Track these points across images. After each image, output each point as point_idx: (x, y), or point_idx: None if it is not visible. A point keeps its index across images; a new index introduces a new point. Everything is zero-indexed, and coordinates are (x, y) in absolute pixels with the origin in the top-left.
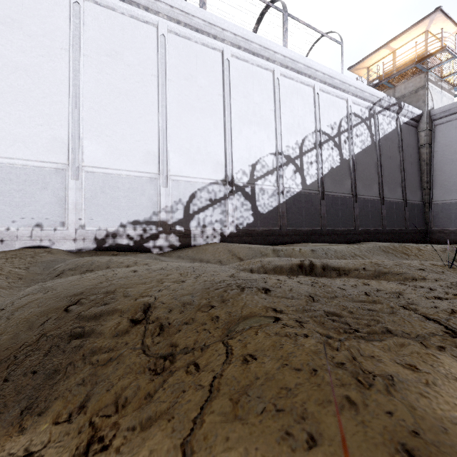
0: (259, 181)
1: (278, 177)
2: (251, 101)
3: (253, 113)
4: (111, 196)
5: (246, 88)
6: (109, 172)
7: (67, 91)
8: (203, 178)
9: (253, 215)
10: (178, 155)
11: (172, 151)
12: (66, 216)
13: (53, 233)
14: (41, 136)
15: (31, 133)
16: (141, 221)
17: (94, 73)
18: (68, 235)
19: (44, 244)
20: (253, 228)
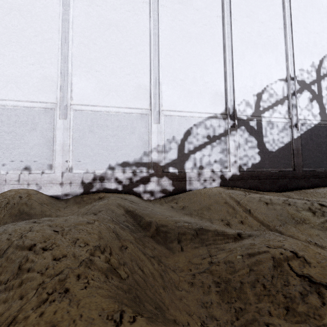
0: (266, 112)
1: (289, 107)
2: (255, 20)
3: (258, 33)
4: (99, 136)
5: (249, 6)
6: (98, 109)
7: (58, 27)
8: (199, 112)
9: (260, 153)
10: (172, 87)
11: (165, 83)
12: (54, 158)
13: (40, 177)
14: (32, 76)
15: (22, 73)
16: (131, 162)
17: (84, 7)
18: (54, 179)
19: (31, 188)
20: (259, 170)
